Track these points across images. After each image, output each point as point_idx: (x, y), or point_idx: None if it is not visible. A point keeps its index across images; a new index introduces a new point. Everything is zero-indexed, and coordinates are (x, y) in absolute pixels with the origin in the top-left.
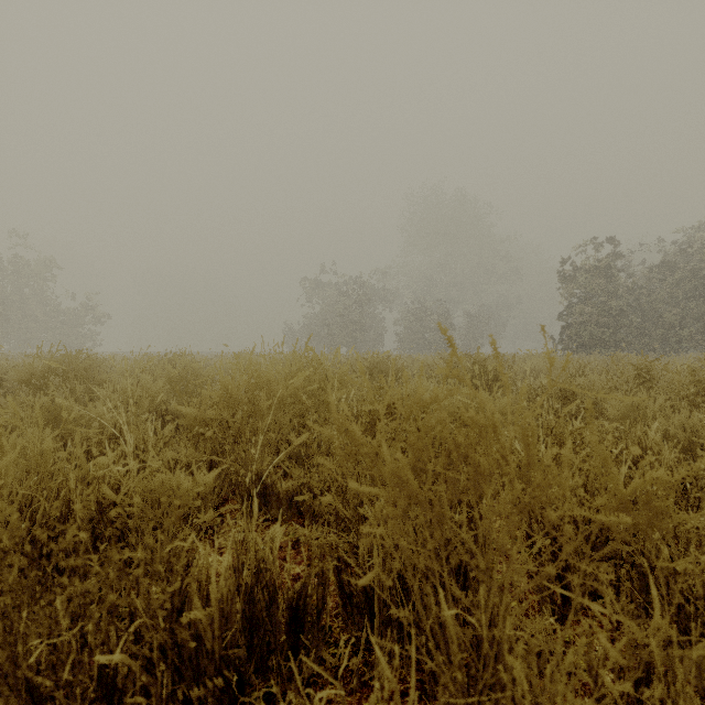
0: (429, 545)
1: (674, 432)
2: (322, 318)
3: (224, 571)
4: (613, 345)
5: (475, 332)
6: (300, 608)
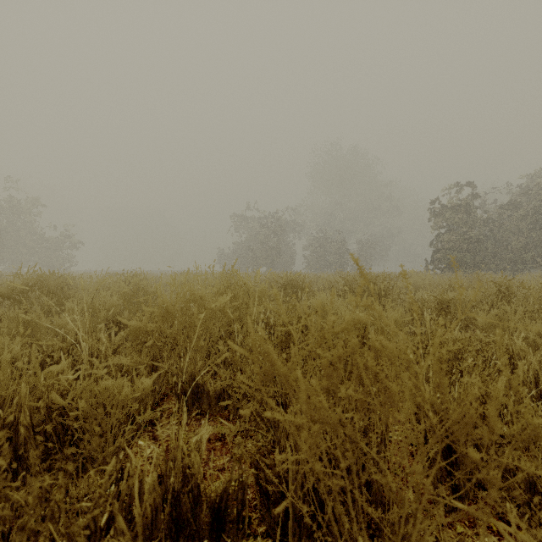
0: (341, 466)
1: (532, 338)
2: (247, 245)
3: (147, 486)
4: (472, 265)
5: (365, 255)
6: (221, 509)
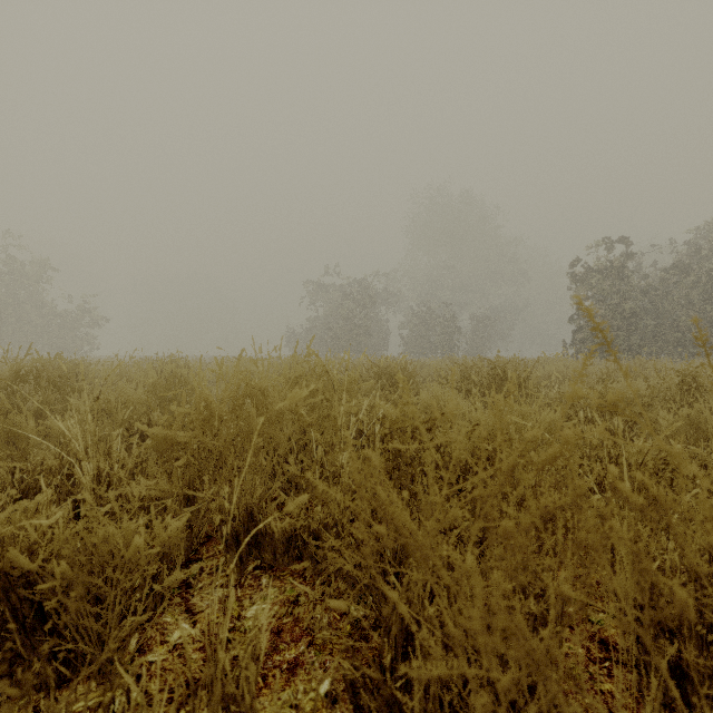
0: None
1: None
2: (325, 322)
3: None
4: (627, 349)
5: (482, 335)
6: None
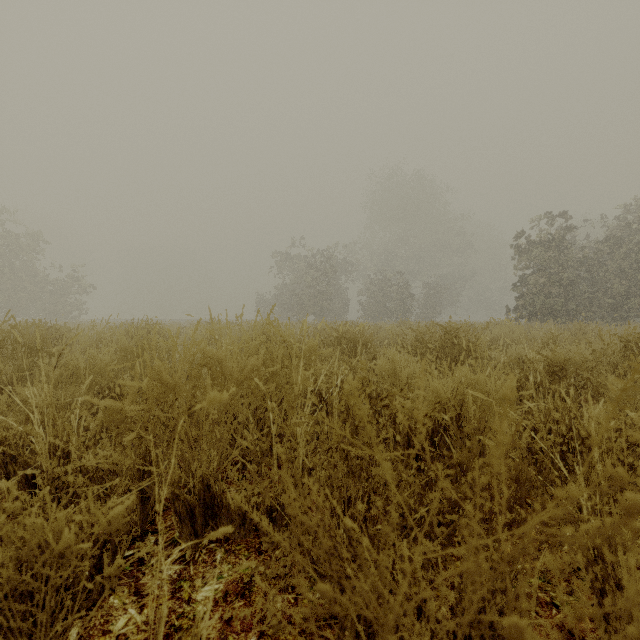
0: None
1: None
2: (291, 289)
3: None
4: (564, 313)
5: (433, 301)
6: None
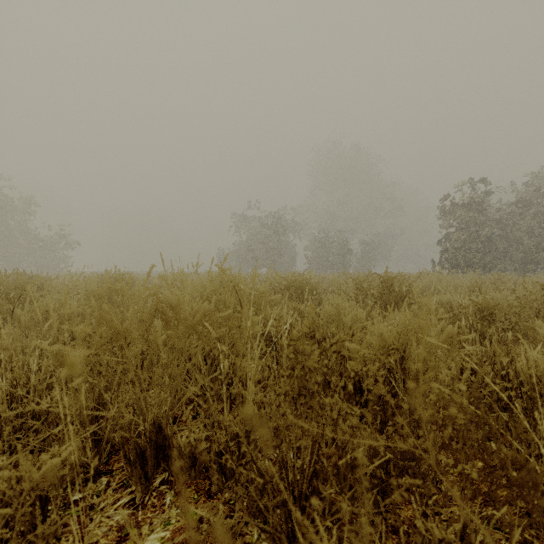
0: None
1: None
2: (247, 245)
3: None
4: (482, 266)
5: (368, 255)
6: None
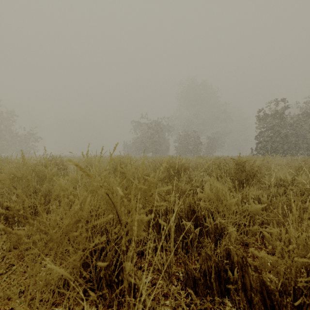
0: None
1: None
2: (141, 139)
3: None
4: (282, 151)
5: (211, 145)
6: None
